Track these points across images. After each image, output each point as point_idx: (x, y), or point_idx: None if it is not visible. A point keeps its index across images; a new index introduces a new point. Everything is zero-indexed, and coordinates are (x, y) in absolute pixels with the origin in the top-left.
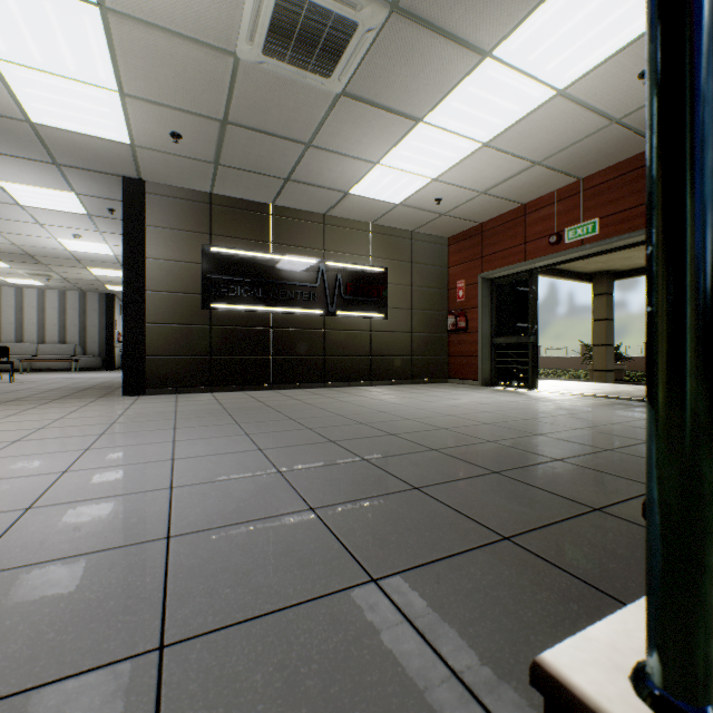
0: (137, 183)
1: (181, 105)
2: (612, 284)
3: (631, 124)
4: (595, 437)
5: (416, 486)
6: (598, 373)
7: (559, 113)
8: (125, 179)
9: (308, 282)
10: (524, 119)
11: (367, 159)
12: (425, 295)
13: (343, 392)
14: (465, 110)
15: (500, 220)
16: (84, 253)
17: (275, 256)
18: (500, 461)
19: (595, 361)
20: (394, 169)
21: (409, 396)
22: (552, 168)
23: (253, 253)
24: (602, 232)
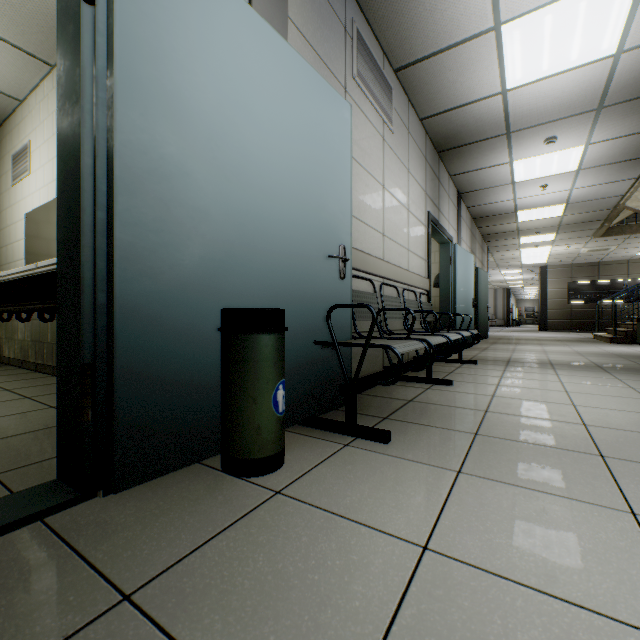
0: (544, 267)
1: (563, 257)
2: None
3: None
4: None
5: None
6: None
7: None
8: (540, 267)
9: (617, 289)
10: None
11: (635, 251)
12: None
13: None
14: None
15: None
16: (509, 279)
17: (599, 281)
18: None
19: None
20: None
21: None
22: None
23: (588, 282)
24: None
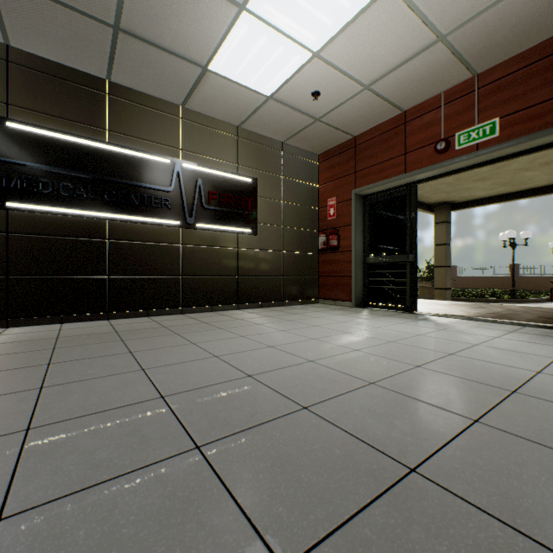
0: None
1: None
2: (449, 214)
3: None
4: None
5: None
6: (439, 291)
7: None
8: None
9: (159, 185)
10: None
11: None
12: (295, 212)
13: (201, 322)
14: None
15: (376, 131)
16: None
17: (112, 147)
18: None
19: (436, 280)
20: (267, 26)
21: (284, 326)
22: (453, 52)
23: (78, 139)
24: (503, 133)
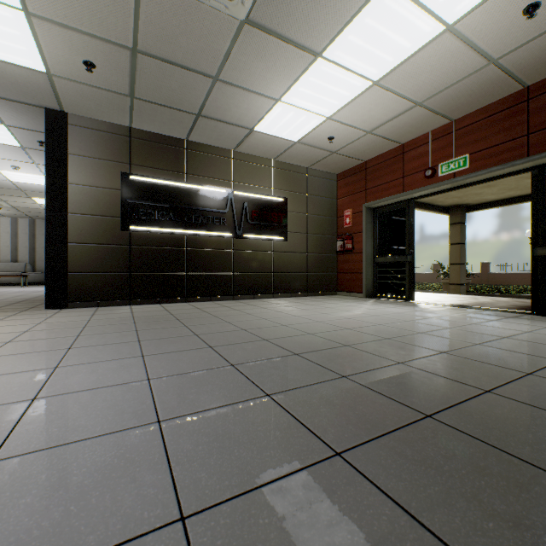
0: (60, 114)
1: (89, 29)
2: (464, 215)
3: (505, 65)
4: (501, 355)
5: (336, 449)
6: (454, 286)
7: (445, 51)
8: (48, 111)
9: (218, 208)
10: (412, 57)
11: (269, 96)
12: (318, 222)
13: (249, 304)
14: (360, 45)
15: (382, 158)
16: (25, 184)
17: (189, 185)
18: (425, 395)
19: (451, 277)
20: (294, 107)
21: (306, 307)
22: (430, 109)
23: (169, 182)
24: (472, 165)
